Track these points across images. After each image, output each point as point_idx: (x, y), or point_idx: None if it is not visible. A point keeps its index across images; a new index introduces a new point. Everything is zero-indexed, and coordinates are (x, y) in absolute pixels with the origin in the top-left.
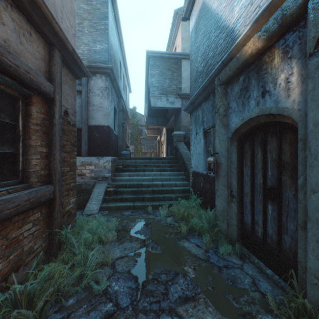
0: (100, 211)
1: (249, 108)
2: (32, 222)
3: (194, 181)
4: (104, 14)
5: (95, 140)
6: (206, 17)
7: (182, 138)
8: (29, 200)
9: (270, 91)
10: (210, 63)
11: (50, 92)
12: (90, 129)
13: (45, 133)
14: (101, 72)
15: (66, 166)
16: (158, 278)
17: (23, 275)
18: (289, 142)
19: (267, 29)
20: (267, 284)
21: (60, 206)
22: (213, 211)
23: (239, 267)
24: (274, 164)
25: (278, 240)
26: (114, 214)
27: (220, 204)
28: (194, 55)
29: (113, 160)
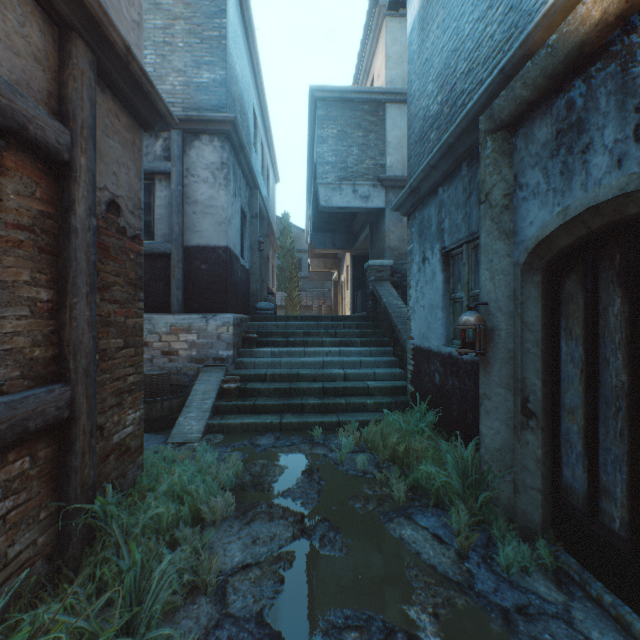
0: (208, 434)
1: (589, 179)
2: None
3: (418, 370)
4: (218, 5)
5: (200, 278)
6: None
7: (387, 273)
8: None
9: None
10: (459, 89)
11: (58, 145)
12: (188, 254)
13: (47, 252)
14: (213, 130)
15: (114, 336)
16: None
17: None
18: None
19: None
20: None
21: (90, 437)
22: (471, 447)
23: (561, 616)
24: None
25: None
26: (236, 442)
27: (493, 431)
28: (417, 81)
29: (238, 322)
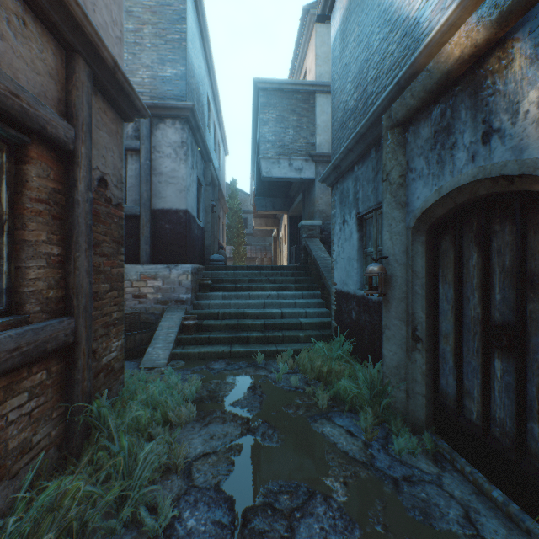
0: (172, 361)
1: (455, 168)
2: (27, 390)
3: (340, 309)
4: (179, 14)
5: (164, 235)
6: (363, 7)
7: (317, 231)
8: (18, 348)
9: (503, 129)
10: (369, 90)
11: (66, 139)
12: (155, 216)
13: (58, 219)
14: (175, 115)
15: (103, 282)
16: (275, 504)
17: (7, 497)
18: None
19: (500, 0)
20: (497, 522)
21: (88, 357)
22: (377, 366)
23: (434, 482)
24: (508, 278)
25: (518, 432)
26: (195, 367)
27: (392, 353)
28: (339, 80)
29: (195, 271)
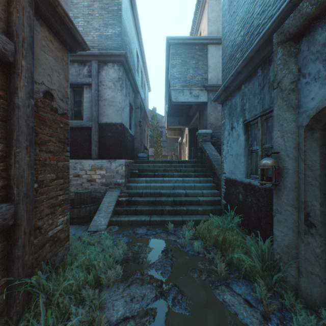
0: (110, 225)
1: None
2: None
3: (228, 191)
4: None
5: (107, 140)
6: None
7: (209, 137)
8: None
9: None
10: (256, 24)
11: (4, 51)
12: (101, 127)
13: None
14: (114, 60)
15: (49, 172)
16: None
17: None
18: None
19: None
20: None
21: (29, 235)
22: (266, 242)
23: None
24: None
25: None
26: (125, 231)
27: (283, 234)
28: (227, 26)
29: (127, 164)
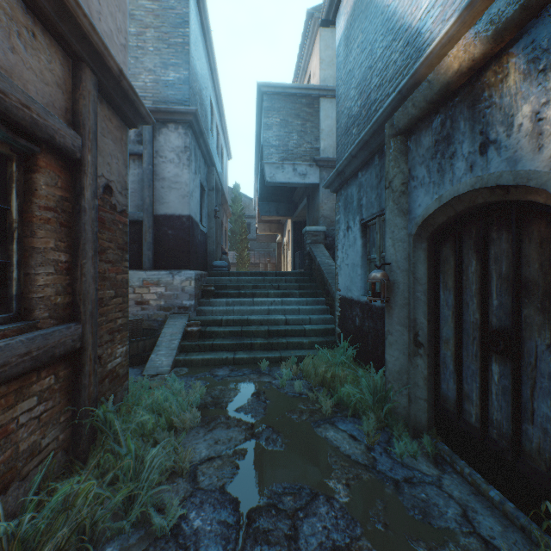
0: (175, 367)
1: (454, 177)
2: (36, 394)
3: (344, 315)
4: (182, 17)
5: (167, 241)
6: (366, 14)
7: (321, 237)
8: (28, 353)
9: (498, 141)
10: (373, 98)
11: (73, 148)
12: (157, 221)
13: (65, 226)
14: (178, 119)
15: (108, 288)
16: (279, 504)
17: (18, 498)
18: (538, 241)
19: (495, 17)
20: (493, 520)
21: (94, 363)
22: (380, 372)
23: (434, 483)
24: (505, 285)
25: (514, 433)
26: (199, 373)
27: (394, 358)
28: (343, 86)
29: (198, 277)
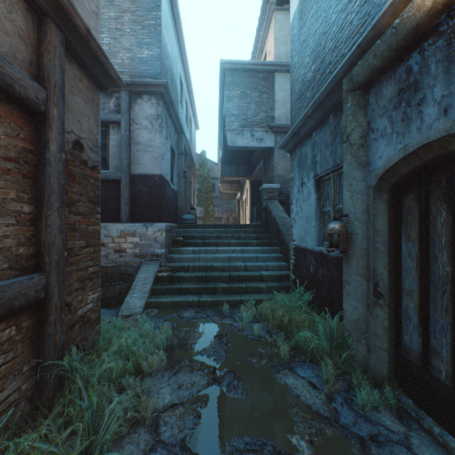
0: (147, 309)
1: (423, 124)
2: None
3: (298, 263)
4: (154, 2)
5: (142, 197)
6: None
7: (276, 194)
8: None
9: None
10: (327, 61)
11: (36, 100)
12: (133, 180)
13: (29, 178)
14: (151, 91)
15: (78, 239)
16: None
17: None
18: None
19: None
20: None
21: (60, 311)
22: (336, 319)
23: (402, 443)
24: None
25: None
26: (167, 315)
27: (352, 307)
28: (297, 56)
29: (169, 229)
